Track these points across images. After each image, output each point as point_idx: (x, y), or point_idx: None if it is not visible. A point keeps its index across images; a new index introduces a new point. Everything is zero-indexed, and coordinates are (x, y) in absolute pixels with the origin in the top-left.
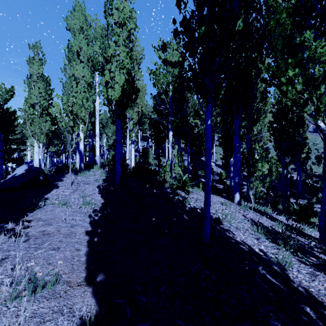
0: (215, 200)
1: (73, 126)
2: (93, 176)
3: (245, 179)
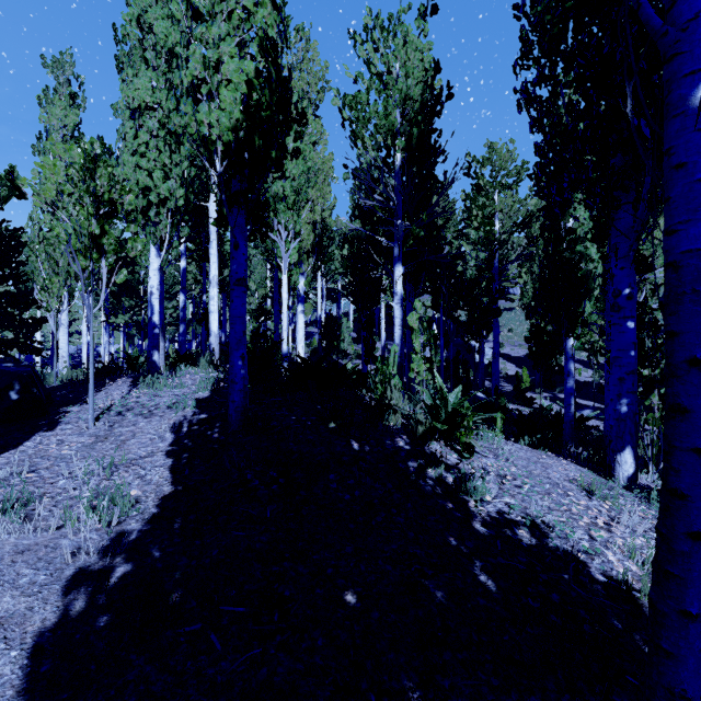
0: (559, 479)
1: (100, 237)
2: (177, 389)
3: (579, 390)
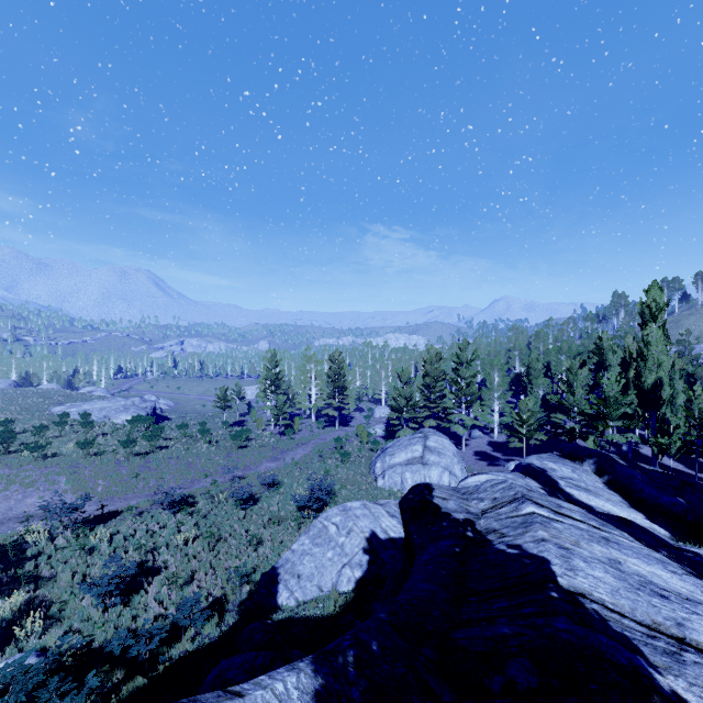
0: None
1: None
2: None
3: None
